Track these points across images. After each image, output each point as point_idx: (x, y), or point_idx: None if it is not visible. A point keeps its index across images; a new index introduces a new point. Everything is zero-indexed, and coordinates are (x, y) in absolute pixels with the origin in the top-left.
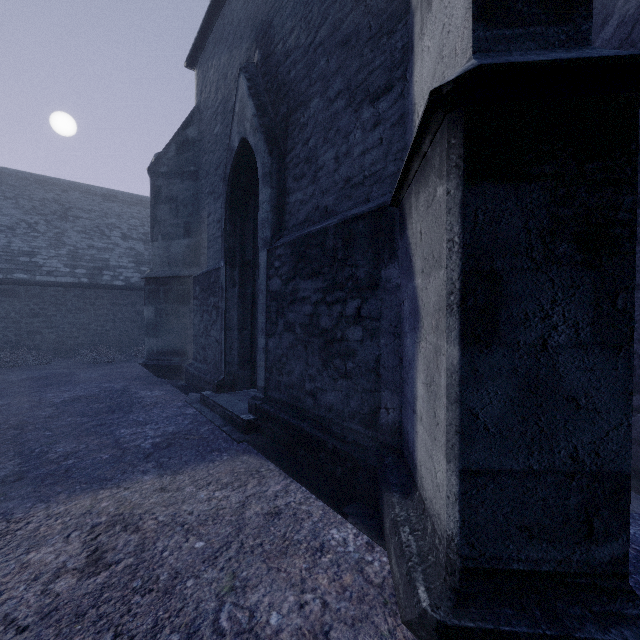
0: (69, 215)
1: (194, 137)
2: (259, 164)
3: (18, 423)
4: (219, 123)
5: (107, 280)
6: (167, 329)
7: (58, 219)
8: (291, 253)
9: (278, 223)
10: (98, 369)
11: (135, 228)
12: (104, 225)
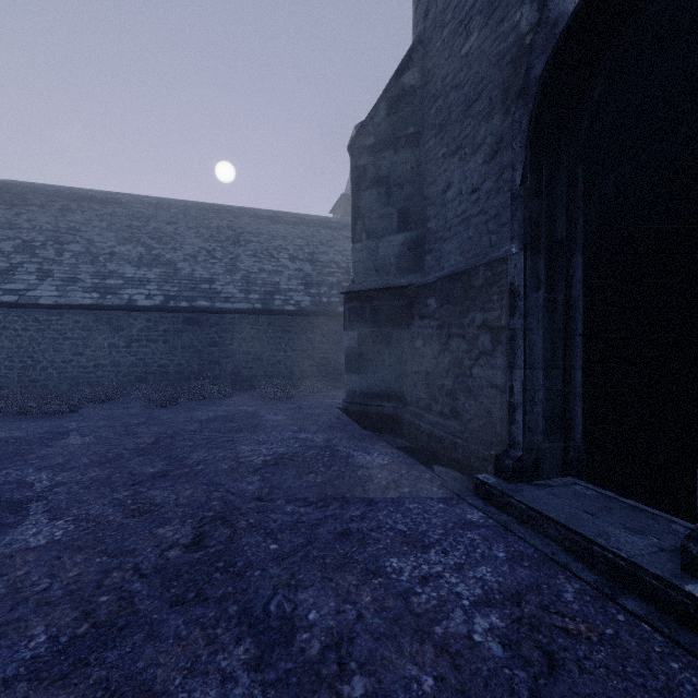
0: (241, 240)
1: (413, 84)
2: None
3: (223, 507)
4: (476, 30)
5: (279, 305)
6: (374, 362)
7: (232, 245)
8: None
9: None
10: (280, 408)
11: (301, 248)
12: (272, 247)
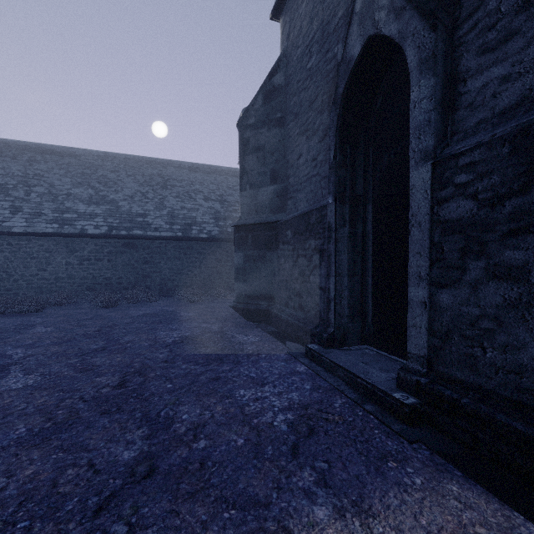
0: (168, 185)
1: (280, 83)
2: (410, 51)
3: (141, 366)
4: (315, 53)
5: (195, 233)
6: (254, 274)
7: (161, 188)
8: (511, 152)
9: (442, 126)
10: (193, 308)
11: (213, 191)
12: (191, 190)
